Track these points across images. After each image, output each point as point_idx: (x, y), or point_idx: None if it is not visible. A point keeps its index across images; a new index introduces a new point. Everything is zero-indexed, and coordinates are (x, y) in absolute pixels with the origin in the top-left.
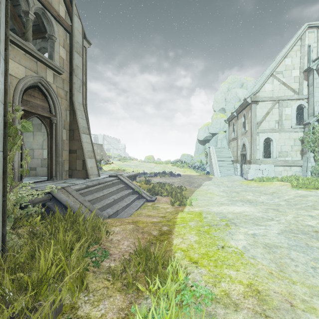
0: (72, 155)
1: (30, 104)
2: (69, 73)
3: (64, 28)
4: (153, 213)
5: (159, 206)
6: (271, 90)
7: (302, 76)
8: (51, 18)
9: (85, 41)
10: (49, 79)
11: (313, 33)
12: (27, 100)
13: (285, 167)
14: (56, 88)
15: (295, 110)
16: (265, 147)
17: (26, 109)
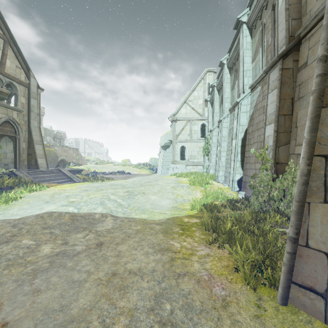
0: (29, 156)
1: (4, 131)
2: (28, 110)
3: (24, 86)
4: None
5: None
6: (185, 113)
7: (204, 104)
8: (15, 84)
9: (39, 89)
10: (14, 116)
11: (211, 75)
12: (2, 129)
13: (193, 166)
14: (19, 120)
15: (200, 127)
16: None
17: (1, 133)
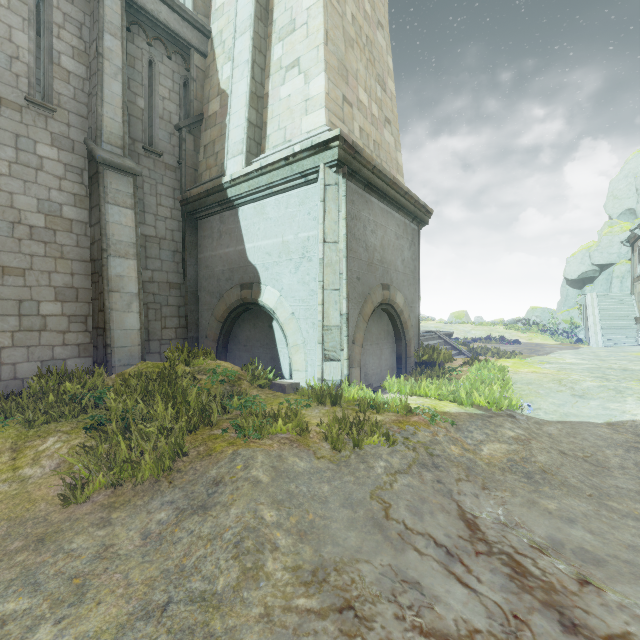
0: None
1: None
2: None
3: None
4: None
5: None
6: None
7: None
8: None
9: None
10: None
11: None
12: None
13: None
14: None
15: None
16: None
17: None
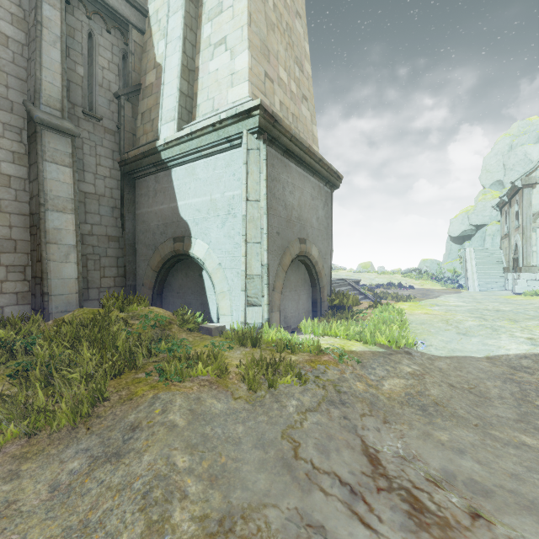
0: None
1: None
2: None
3: None
4: None
5: None
6: None
7: None
8: None
9: None
10: None
11: None
12: None
13: None
14: None
15: None
16: None
17: None
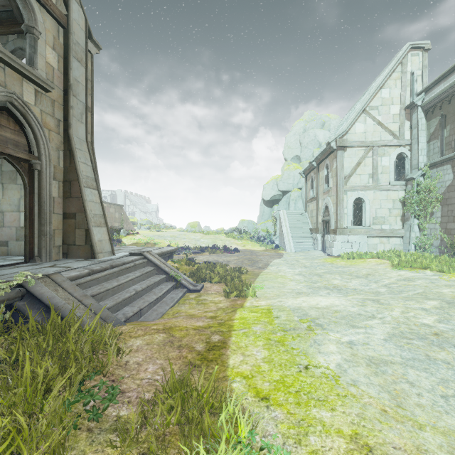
0: (68, 221)
1: None
2: (63, 90)
3: (54, 18)
4: (197, 310)
5: (207, 298)
6: (363, 132)
7: (404, 114)
8: None
9: (91, 42)
10: (27, 99)
11: (417, 57)
12: None
13: (382, 239)
14: (40, 114)
15: (394, 160)
16: (354, 210)
17: None
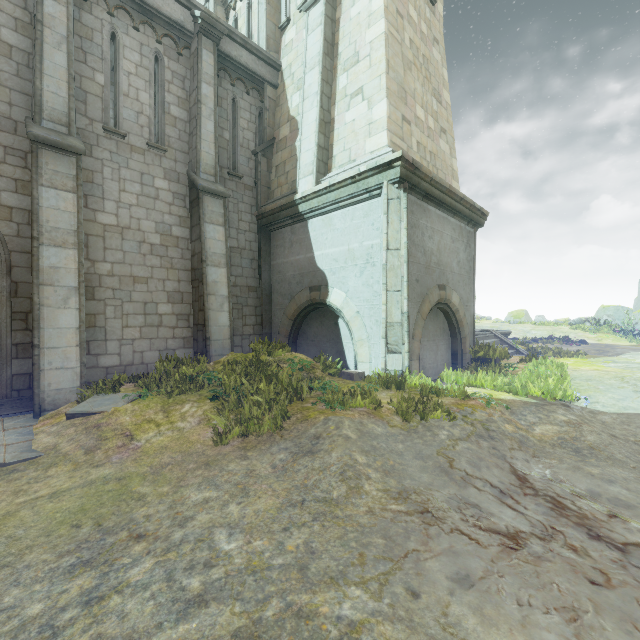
0: None
1: None
2: None
3: None
4: None
5: None
6: None
7: None
8: None
9: None
10: None
11: None
12: None
13: None
14: None
15: None
16: None
17: None
